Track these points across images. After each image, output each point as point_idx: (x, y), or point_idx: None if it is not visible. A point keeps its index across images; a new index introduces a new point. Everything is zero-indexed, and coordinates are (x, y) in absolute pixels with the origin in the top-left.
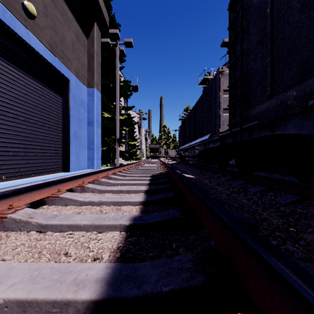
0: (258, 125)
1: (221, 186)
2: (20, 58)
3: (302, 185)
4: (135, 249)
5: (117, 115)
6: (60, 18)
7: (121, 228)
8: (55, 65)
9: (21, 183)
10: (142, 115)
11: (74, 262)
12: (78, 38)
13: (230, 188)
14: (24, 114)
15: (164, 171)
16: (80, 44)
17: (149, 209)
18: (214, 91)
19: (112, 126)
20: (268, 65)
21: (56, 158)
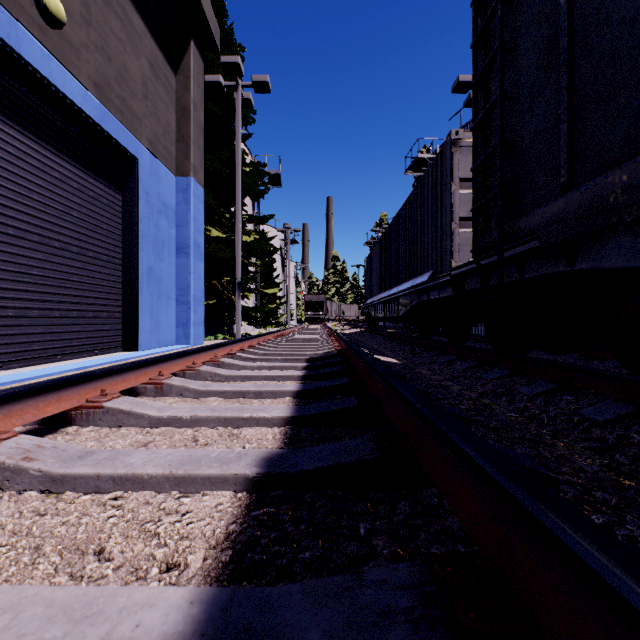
0: (539, 250)
1: (456, 381)
2: (31, 110)
3: (639, 381)
4: (267, 540)
5: (238, 233)
6: (118, 30)
7: (237, 485)
8: (106, 127)
9: (32, 376)
10: (289, 233)
11: (117, 576)
12: (156, 71)
13: (477, 386)
14: (41, 228)
15: (334, 349)
16: (159, 86)
17: (303, 435)
18: (440, 182)
19: (227, 257)
20: (563, 118)
21: (108, 322)
